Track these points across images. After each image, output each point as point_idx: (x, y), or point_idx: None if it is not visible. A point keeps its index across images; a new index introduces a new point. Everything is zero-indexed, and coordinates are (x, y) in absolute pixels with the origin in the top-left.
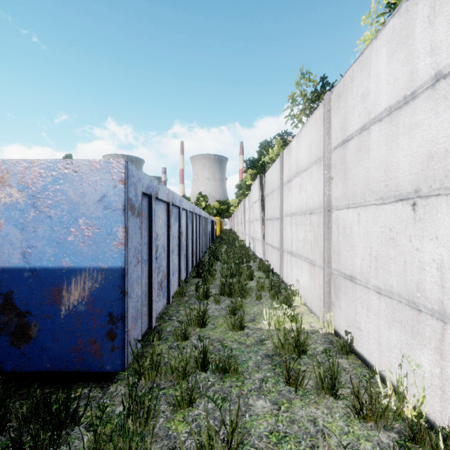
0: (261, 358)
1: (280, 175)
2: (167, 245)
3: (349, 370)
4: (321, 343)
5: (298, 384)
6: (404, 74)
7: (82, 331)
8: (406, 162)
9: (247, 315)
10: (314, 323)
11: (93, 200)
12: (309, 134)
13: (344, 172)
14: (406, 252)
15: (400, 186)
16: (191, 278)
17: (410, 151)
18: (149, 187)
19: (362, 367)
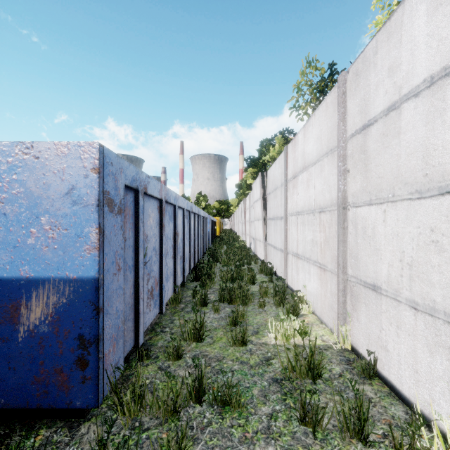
0: (268, 384)
1: (284, 171)
2: (160, 247)
3: (376, 402)
4: (337, 363)
5: (317, 426)
6: None
7: (45, 358)
8: None
9: (250, 326)
10: (326, 337)
11: (59, 193)
12: (318, 123)
13: (365, 163)
14: None
15: (448, 175)
16: (189, 282)
17: None
18: (135, 180)
19: (391, 397)
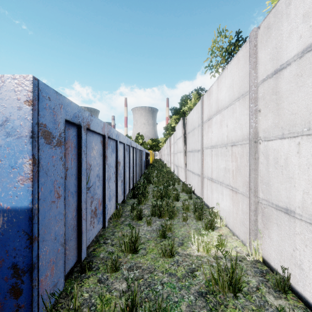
0: (195, 299)
1: (200, 115)
2: (103, 174)
3: None
4: (253, 275)
5: None
6: None
7: None
8: None
9: (176, 238)
10: (239, 248)
11: None
12: (230, 75)
13: (277, 102)
14: None
15: None
16: (128, 199)
17: None
18: (77, 116)
19: None
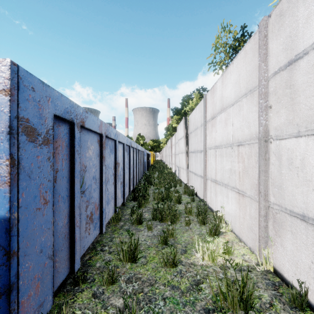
0: None
1: (203, 114)
2: (100, 175)
3: None
4: (264, 288)
5: None
6: None
7: None
8: None
9: (179, 244)
10: (247, 256)
11: None
12: (236, 70)
13: (291, 96)
14: None
15: None
16: (128, 201)
17: None
18: (69, 112)
19: None
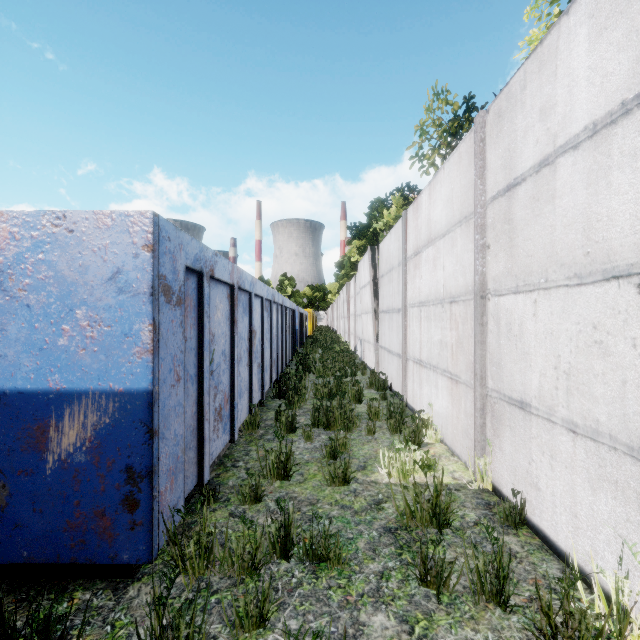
0: (379, 535)
1: (402, 245)
2: (231, 350)
3: (523, 557)
4: (473, 507)
5: (442, 586)
6: (622, 64)
7: (82, 496)
8: (627, 212)
9: (355, 459)
10: (459, 473)
11: (101, 278)
12: (448, 180)
13: (510, 236)
14: (625, 366)
15: (614, 254)
16: (269, 400)
17: (634, 194)
18: (198, 259)
19: (542, 550)
